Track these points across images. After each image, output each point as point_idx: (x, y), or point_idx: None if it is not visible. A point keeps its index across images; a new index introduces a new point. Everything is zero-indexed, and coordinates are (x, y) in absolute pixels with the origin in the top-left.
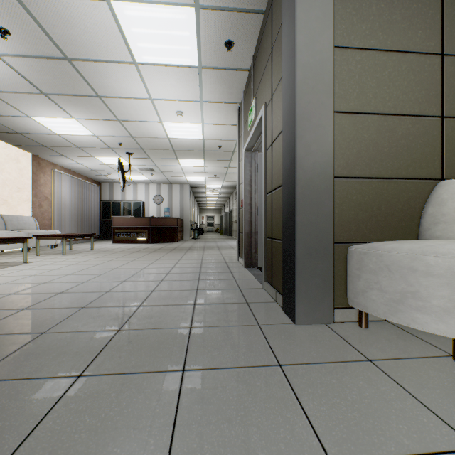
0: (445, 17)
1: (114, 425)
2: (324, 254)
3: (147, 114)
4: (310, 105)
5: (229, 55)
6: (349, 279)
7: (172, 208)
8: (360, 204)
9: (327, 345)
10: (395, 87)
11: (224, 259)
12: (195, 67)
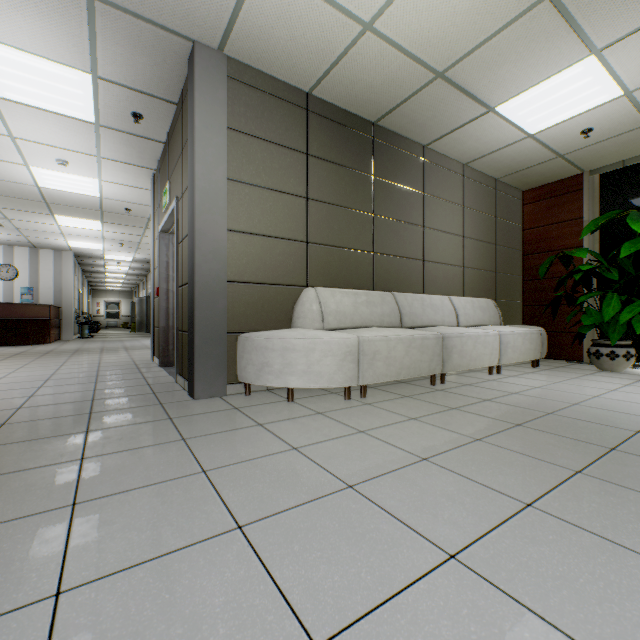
0: (309, 172)
1: (35, 455)
2: (219, 342)
3: (1, 152)
4: (207, 223)
5: (139, 124)
6: (238, 360)
7: (38, 289)
8: (249, 303)
9: (213, 406)
10: (275, 217)
11: (134, 361)
12: (91, 123)
